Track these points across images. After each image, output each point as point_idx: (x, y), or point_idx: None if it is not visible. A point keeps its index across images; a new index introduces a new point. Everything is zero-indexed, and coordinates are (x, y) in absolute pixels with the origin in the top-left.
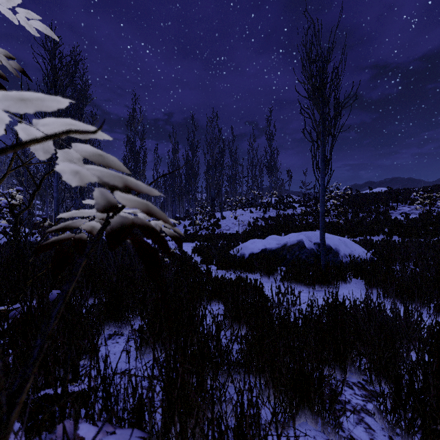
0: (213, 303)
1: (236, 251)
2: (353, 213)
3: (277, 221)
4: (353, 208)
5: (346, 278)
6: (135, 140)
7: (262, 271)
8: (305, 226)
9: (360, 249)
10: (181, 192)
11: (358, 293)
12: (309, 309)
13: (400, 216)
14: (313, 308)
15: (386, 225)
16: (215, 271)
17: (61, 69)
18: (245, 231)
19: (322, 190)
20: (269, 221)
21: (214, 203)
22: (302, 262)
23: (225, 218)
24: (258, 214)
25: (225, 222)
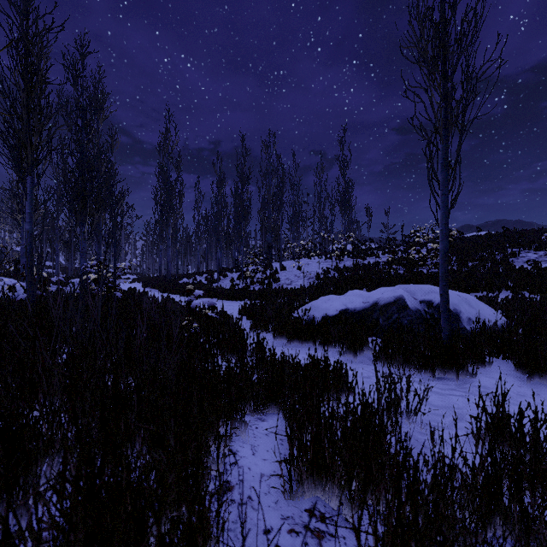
0: (266, 411)
1: (302, 313)
2: (459, 261)
3: (355, 272)
4: (458, 255)
5: (484, 358)
6: (168, 169)
7: (345, 344)
8: (395, 279)
9: (490, 310)
10: (229, 237)
11: (511, 384)
12: (439, 418)
13: (526, 266)
14: (447, 416)
15: (508, 277)
16: (271, 342)
17: (36, 34)
18: (313, 285)
19: (443, 214)
20: (345, 273)
21: (270, 250)
22: (403, 331)
23: (286, 269)
24: (329, 264)
25: (285, 274)
